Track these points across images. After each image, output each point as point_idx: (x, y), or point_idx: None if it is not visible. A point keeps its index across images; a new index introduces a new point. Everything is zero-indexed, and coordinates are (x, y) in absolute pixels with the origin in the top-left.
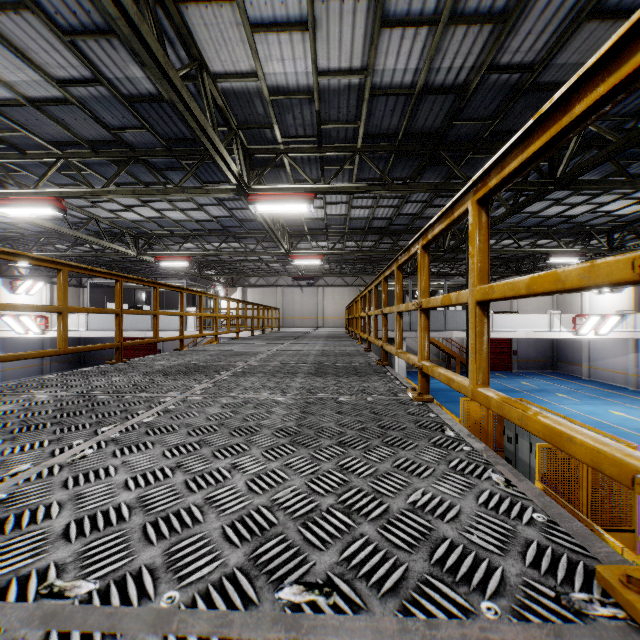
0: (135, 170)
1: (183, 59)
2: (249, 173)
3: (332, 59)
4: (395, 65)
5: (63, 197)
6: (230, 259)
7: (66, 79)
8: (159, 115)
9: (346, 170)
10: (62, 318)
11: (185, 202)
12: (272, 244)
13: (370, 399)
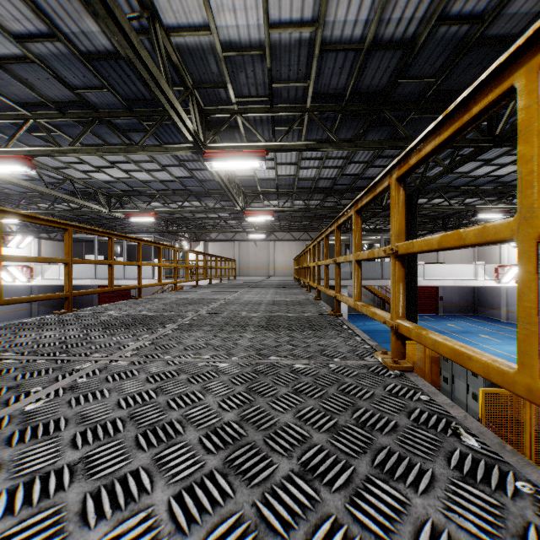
0: (101, 132)
1: (136, 11)
2: (205, 132)
3: (283, 10)
4: (346, 17)
5: (32, 155)
6: (193, 217)
7: (24, 34)
8: (118, 74)
9: (295, 131)
10: None
11: (149, 163)
12: (229, 203)
13: (333, 366)
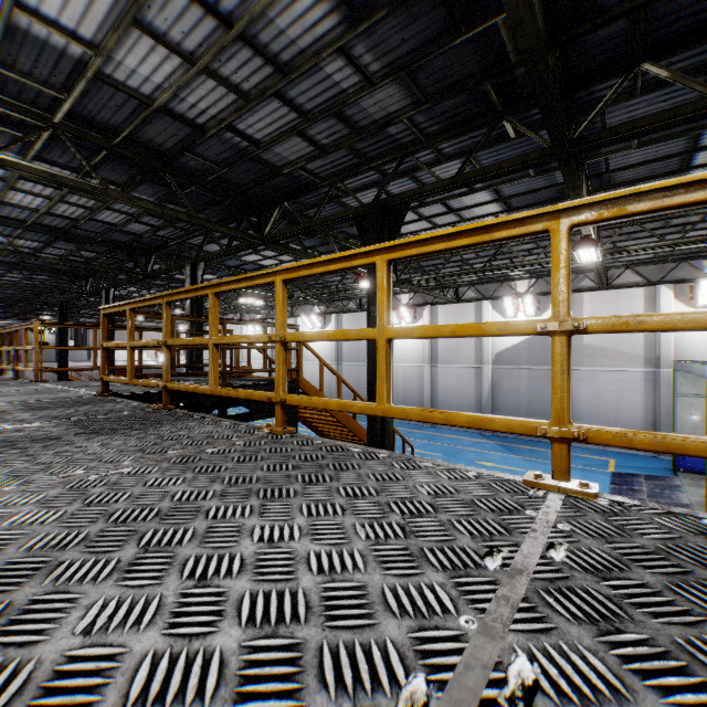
0: None
1: None
2: None
3: None
4: None
5: None
6: None
7: None
8: None
9: None
10: None
11: None
12: None
13: None
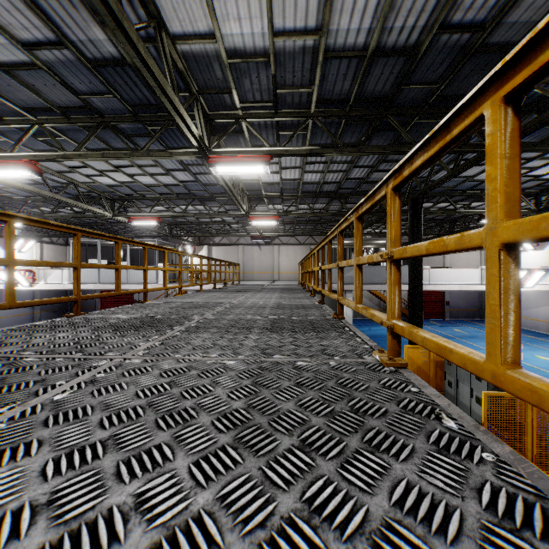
0: (106, 136)
1: (142, 19)
2: (210, 137)
3: (287, 19)
4: (349, 25)
5: (38, 160)
6: (197, 221)
7: (32, 42)
8: (124, 80)
9: (300, 136)
10: (10, 271)
11: (154, 167)
12: (233, 207)
13: (333, 363)
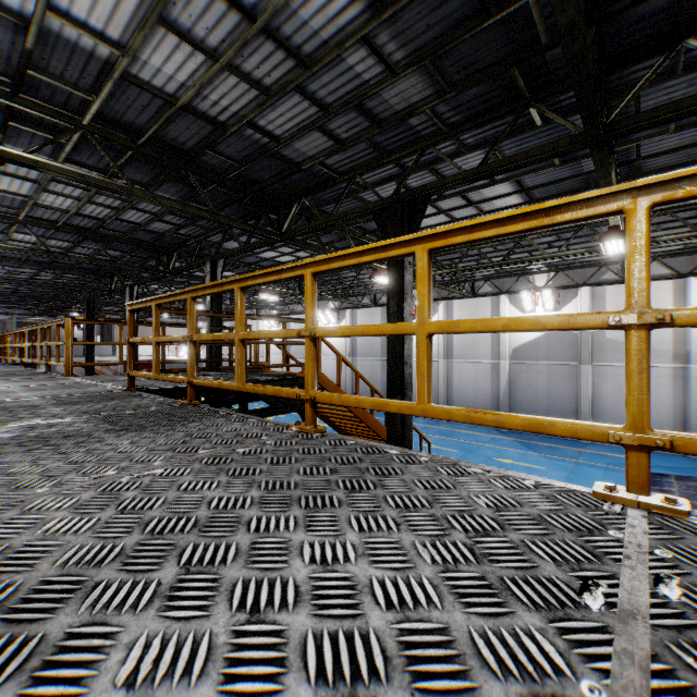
0: None
1: None
2: None
3: None
4: None
5: None
6: None
7: None
8: None
9: None
10: None
11: None
12: None
13: None
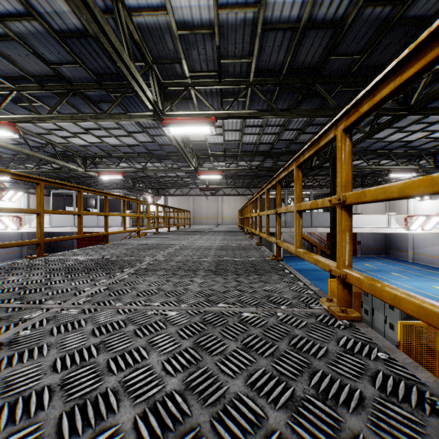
0: (76, 102)
1: None
2: (163, 102)
3: None
4: None
5: (16, 122)
6: (155, 175)
7: (4, 14)
8: (88, 51)
9: (240, 102)
10: None
11: (118, 130)
12: (185, 164)
13: (281, 314)
